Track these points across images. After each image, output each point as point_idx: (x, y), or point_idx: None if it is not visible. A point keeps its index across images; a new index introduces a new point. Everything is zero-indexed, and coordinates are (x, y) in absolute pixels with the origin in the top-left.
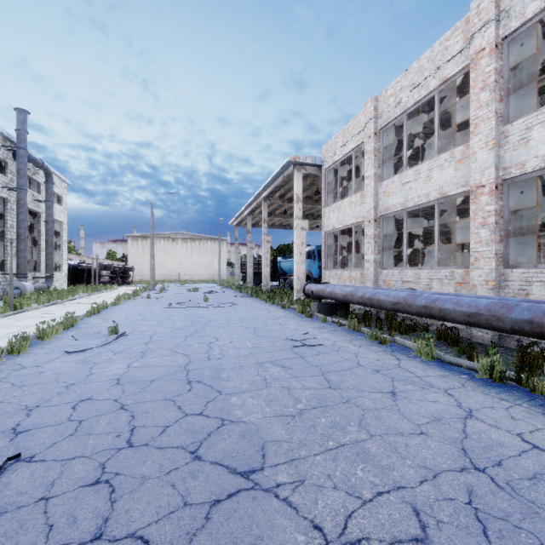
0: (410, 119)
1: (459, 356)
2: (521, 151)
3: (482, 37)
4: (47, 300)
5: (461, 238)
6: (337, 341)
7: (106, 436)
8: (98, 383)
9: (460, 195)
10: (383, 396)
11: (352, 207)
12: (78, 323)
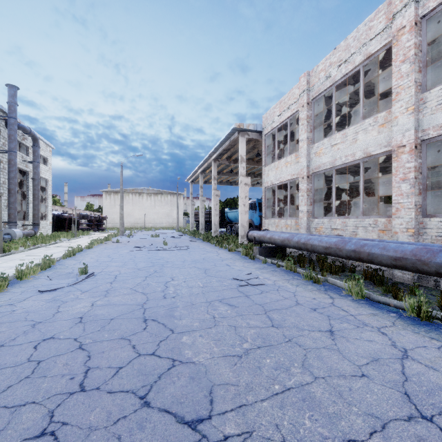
0: (337, 91)
1: (385, 295)
2: (438, 114)
3: (403, 16)
4: (32, 244)
5: (377, 192)
6: (277, 281)
7: (60, 379)
8: (62, 322)
9: (382, 154)
10: (322, 335)
11: (287, 166)
12: (55, 264)
